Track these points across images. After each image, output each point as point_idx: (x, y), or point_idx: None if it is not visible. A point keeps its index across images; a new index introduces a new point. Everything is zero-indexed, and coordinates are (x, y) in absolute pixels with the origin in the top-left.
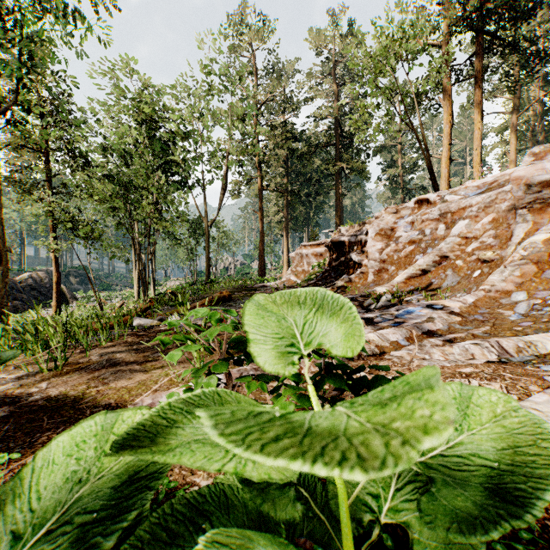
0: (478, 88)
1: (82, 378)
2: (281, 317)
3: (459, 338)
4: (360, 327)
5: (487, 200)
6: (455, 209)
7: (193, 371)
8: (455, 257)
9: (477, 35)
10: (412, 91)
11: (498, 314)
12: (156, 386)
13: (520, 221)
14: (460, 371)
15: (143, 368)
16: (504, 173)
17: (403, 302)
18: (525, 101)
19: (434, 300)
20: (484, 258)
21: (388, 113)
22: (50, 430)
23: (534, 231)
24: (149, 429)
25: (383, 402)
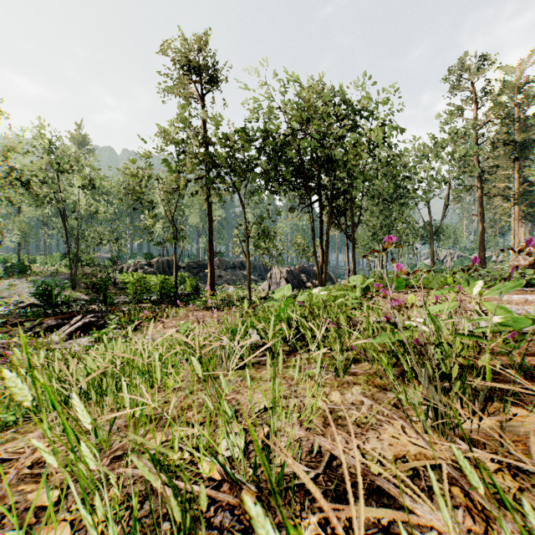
0: None
1: None
2: None
3: None
4: None
5: None
6: None
7: None
8: None
9: None
10: None
11: None
12: None
13: None
14: None
15: None
16: None
17: None
18: None
19: None
20: None
21: None
22: None
23: None
24: None
25: None
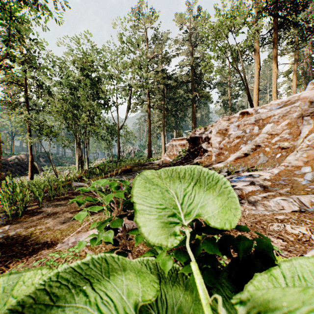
0: (275, 49)
1: (32, 222)
2: (162, 189)
3: (271, 195)
4: (234, 200)
5: (284, 112)
6: (265, 117)
7: (98, 224)
8: (265, 146)
9: (274, 18)
10: (237, 48)
11: (293, 180)
12: (79, 228)
13: (305, 124)
14: (276, 218)
15: (73, 215)
16: (294, 95)
17: (234, 173)
18: (301, 57)
19: (252, 171)
20: (283, 146)
21: (223, 61)
22: (1, 263)
23: None
24: (27, 311)
25: None
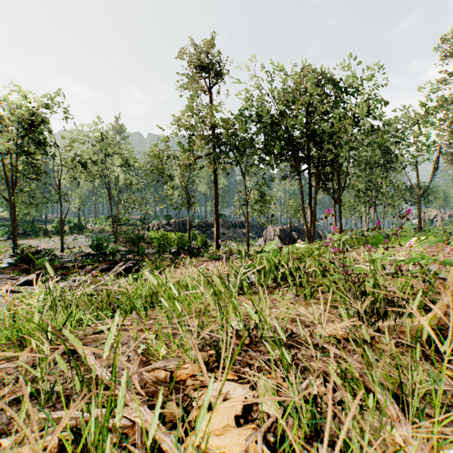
0: None
1: None
2: None
3: None
4: None
5: None
6: None
7: None
8: None
9: None
10: None
11: None
12: None
13: None
14: None
15: None
16: None
17: None
18: None
19: None
20: None
21: None
22: None
23: None
24: None
25: None
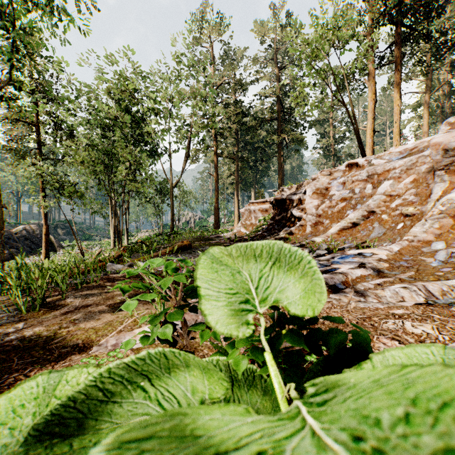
0: (397, 72)
1: (55, 319)
2: (235, 269)
3: (388, 282)
4: (320, 282)
5: (409, 163)
6: (381, 171)
7: (150, 318)
8: (381, 212)
9: (396, 27)
10: (343, 72)
11: (420, 260)
12: (121, 327)
13: (438, 181)
14: (392, 313)
15: (111, 309)
16: (423, 140)
17: (337, 251)
18: (436, 83)
19: (363, 248)
20: (406, 212)
21: (323, 90)
22: (18, 371)
23: (450, 189)
24: (83, 403)
25: (429, 451)
